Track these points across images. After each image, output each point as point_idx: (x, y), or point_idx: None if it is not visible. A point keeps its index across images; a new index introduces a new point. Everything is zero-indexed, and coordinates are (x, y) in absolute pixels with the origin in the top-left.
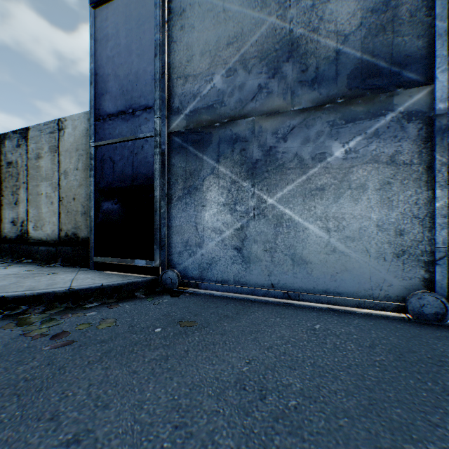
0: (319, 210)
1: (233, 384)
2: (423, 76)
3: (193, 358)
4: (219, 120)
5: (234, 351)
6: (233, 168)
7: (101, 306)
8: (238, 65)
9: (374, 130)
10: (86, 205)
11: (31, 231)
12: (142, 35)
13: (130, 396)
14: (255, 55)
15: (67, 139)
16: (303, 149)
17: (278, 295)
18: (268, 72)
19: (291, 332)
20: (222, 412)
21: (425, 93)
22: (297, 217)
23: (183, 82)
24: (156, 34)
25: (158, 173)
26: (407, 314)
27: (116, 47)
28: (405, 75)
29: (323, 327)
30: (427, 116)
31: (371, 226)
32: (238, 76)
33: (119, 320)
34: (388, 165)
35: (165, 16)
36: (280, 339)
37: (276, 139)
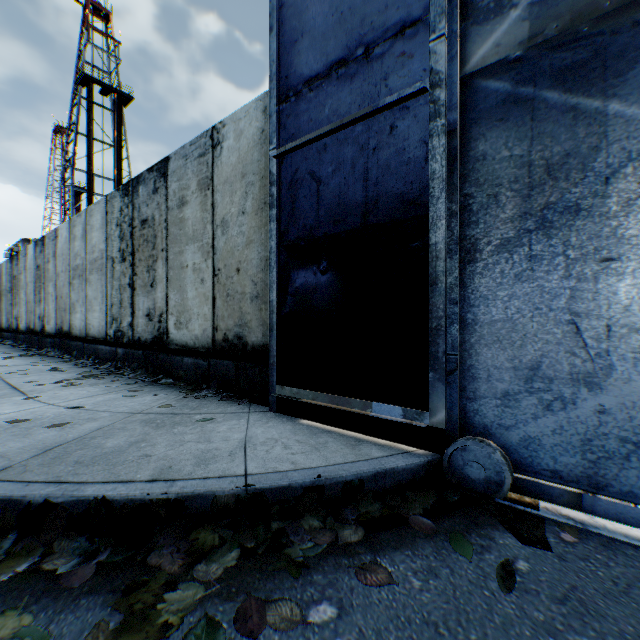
0: None
1: None
2: None
3: None
4: None
5: None
6: None
7: (332, 561)
8: None
9: None
10: (259, 281)
11: (171, 331)
12: None
13: None
14: None
15: (226, 161)
16: None
17: None
18: None
19: None
20: None
21: None
22: None
23: None
24: None
25: (440, 184)
26: None
27: None
28: None
29: None
30: None
31: None
32: None
33: None
34: None
35: None
36: None
37: None
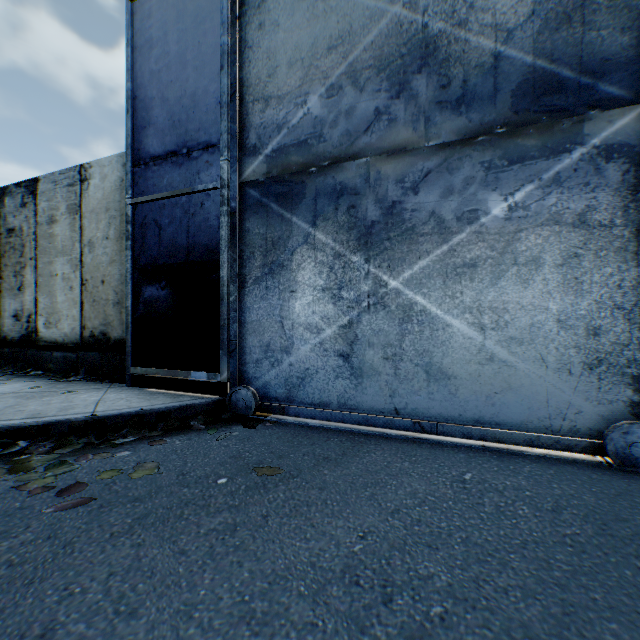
0: (468, 298)
1: (340, 574)
2: (630, 91)
3: (275, 529)
4: (316, 163)
5: (340, 516)
6: (337, 234)
7: (138, 441)
8: (344, 80)
9: (554, 175)
10: (120, 292)
11: (41, 330)
12: (201, 38)
13: (173, 596)
14: (369, 63)
15: (93, 195)
16: (443, 204)
17: (405, 426)
18: (390, 89)
19: (428, 486)
20: (321, 625)
21: (634, 117)
22: (434, 308)
23: (262, 107)
24: (223, 35)
25: (225, 243)
26: (606, 457)
27: (164, 57)
28: (603, 89)
29: (477, 477)
30: (637, 151)
31: (549, 322)
32: (344, 96)
33: (164, 465)
34: (575, 227)
35: (236, 9)
36: (411, 498)
37: (402, 190)
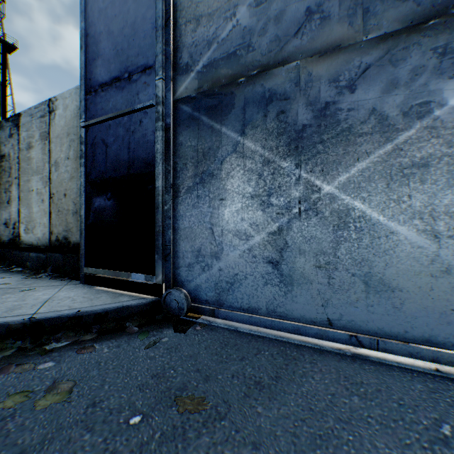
0: (417, 202)
1: None
2: None
3: None
4: (244, 73)
5: None
6: (265, 140)
7: (69, 347)
8: None
9: None
10: (78, 203)
11: (22, 235)
12: None
13: None
14: None
15: (58, 123)
16: (385, 100)
17: (339, 339)
18: None
19: (400, 450)
20: None
21: None
22: (374, 214)
23: (194, 27)
24: None
25: (160, 156)
26: None
27: None
28: None
29: None
30: None
31: None
32: (273, 1)
33: (79, 386)
34: None
35: None
36: None
37: (337, 89)
